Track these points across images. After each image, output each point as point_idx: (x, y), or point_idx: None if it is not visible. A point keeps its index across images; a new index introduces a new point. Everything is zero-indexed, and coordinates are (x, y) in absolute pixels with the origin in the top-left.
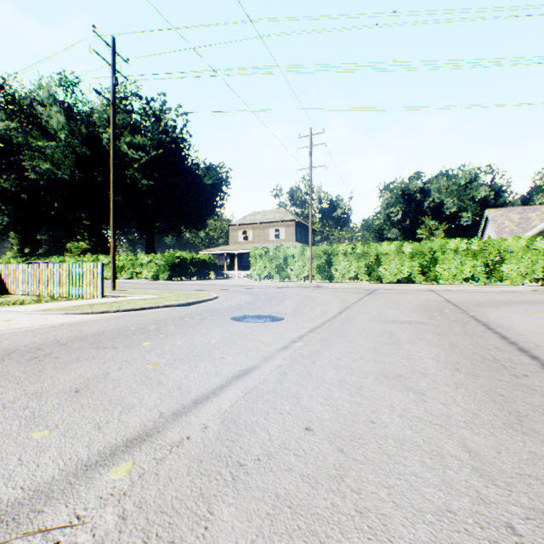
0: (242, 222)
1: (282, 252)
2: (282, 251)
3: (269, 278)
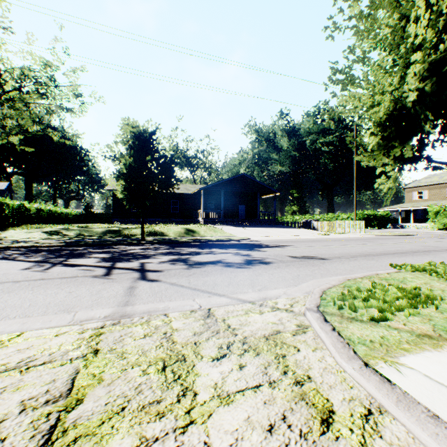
0: (416, 185)
1: None
2: None
3: (446, 228)
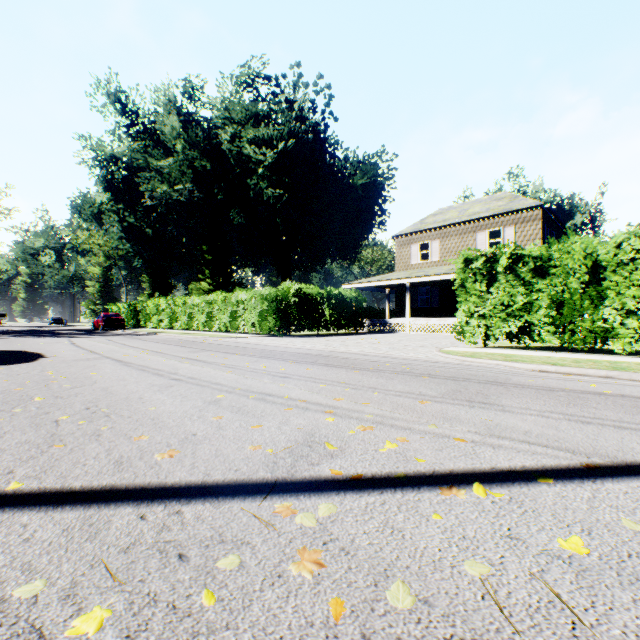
0: (418, 227)
1: (580, 252)
2: (580, 249)
3: (513, 337)
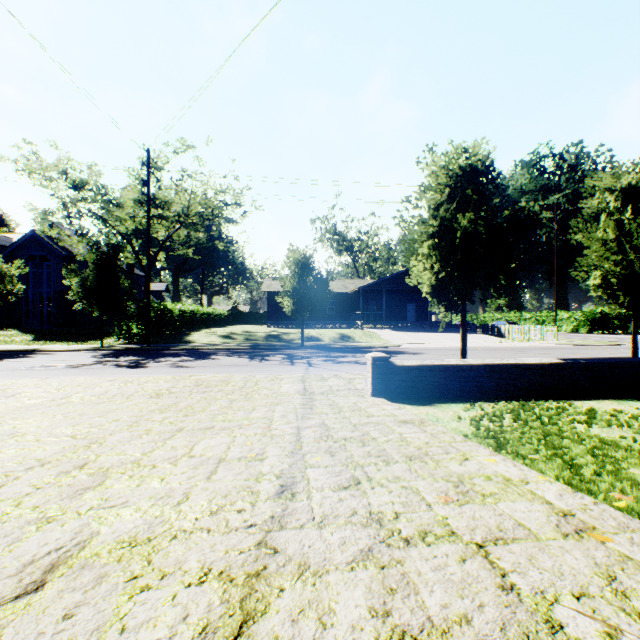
0: None
1: None
2: None
3: None
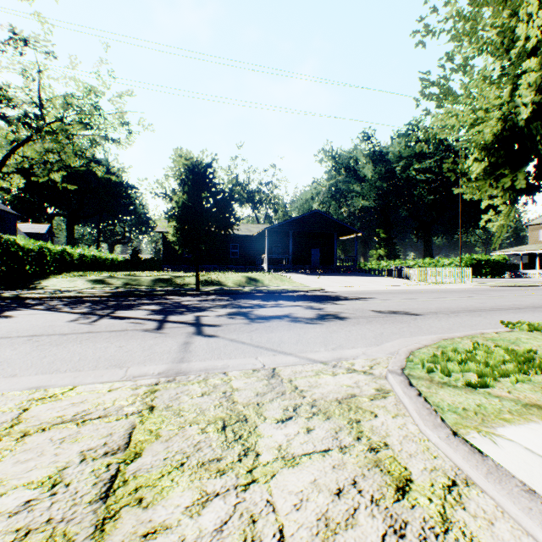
0: None
1: None
2: None
3: None
